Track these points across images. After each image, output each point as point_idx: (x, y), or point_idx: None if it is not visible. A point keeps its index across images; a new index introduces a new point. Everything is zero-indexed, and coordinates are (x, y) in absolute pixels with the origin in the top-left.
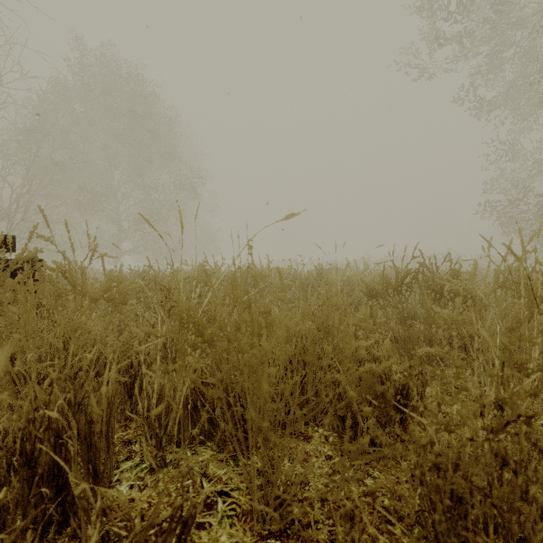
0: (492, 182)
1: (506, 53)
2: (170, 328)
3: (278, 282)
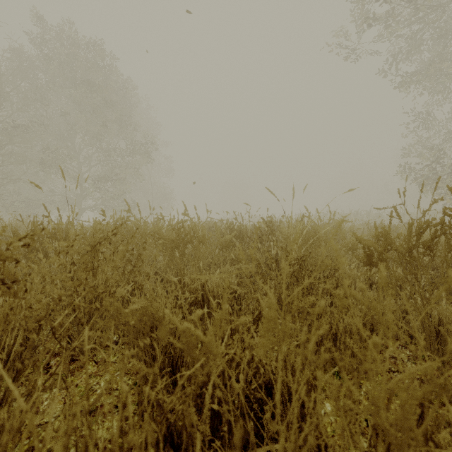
0: (409, 148)
1: (425, 31)
2: (37, 315)
3: (219, 238)
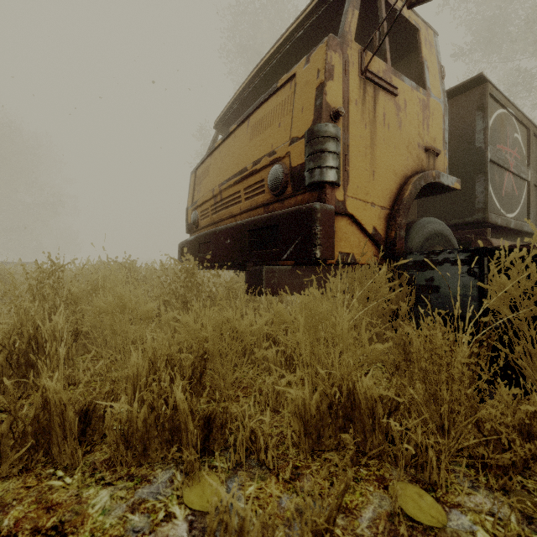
0: None
1: None
2: None
3: None
